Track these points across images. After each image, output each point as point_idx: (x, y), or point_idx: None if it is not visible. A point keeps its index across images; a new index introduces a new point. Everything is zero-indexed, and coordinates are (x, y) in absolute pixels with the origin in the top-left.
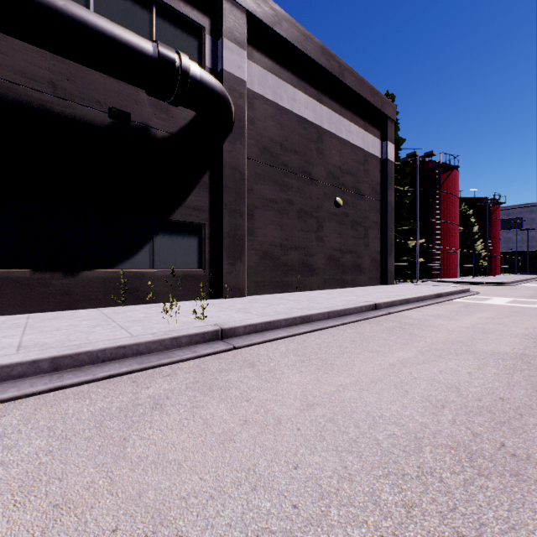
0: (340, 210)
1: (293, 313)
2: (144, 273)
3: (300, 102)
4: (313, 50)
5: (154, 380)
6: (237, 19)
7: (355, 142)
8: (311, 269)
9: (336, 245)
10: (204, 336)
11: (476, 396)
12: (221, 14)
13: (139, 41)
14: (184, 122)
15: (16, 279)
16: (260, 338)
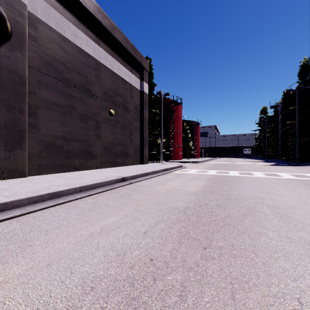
0: (113, 117)
1: (43, 191)
2: None
3: (82, 39)
4: (92, 7)
5: None
6: None
7: (124, 77)
8: (91, 155)
9: (111, 140)
10: None
11: (133, 262)
12: None
13: None
14: None
15: None
16: None
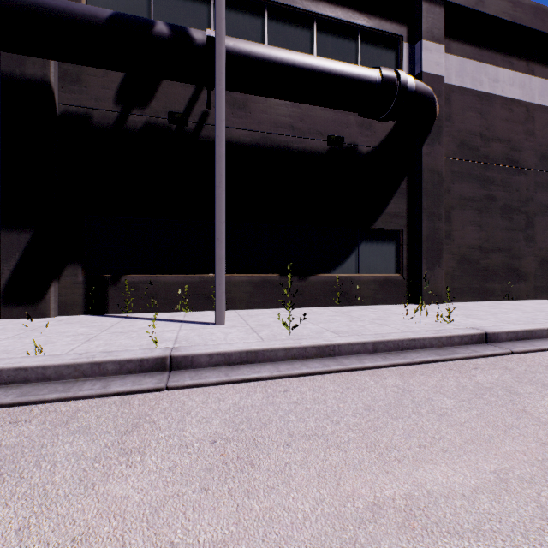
0: None
1: None
2: (352, 277)
3: (504, 81)
4: (522, 15)
5: (469, 370)
6: (434, 16)
7: None
8: (518, 275)
9: None
10: (471, 337)
11: None
12: (419, 17)
13: (366, 72)
14: (384, 135)
15: (271, 282)
16: (532, 346)
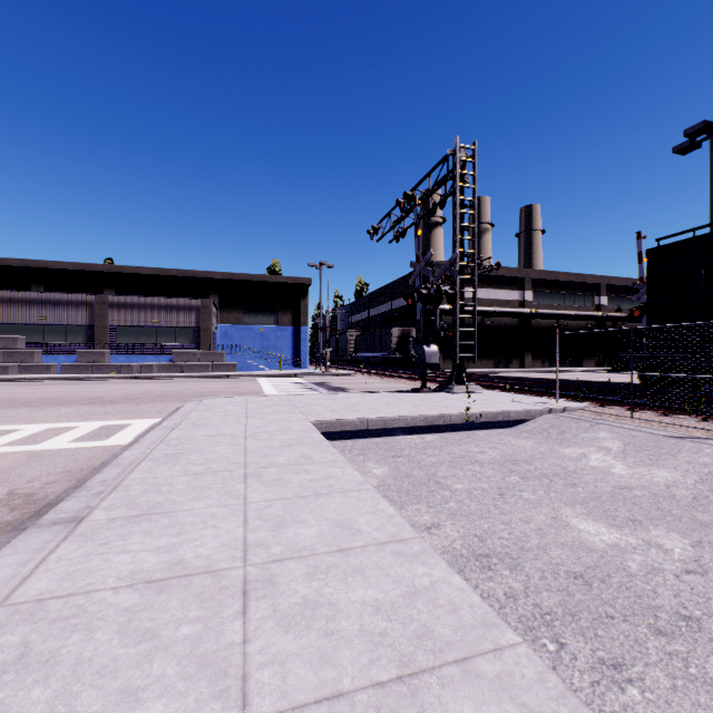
0: None
1: None
2: None
3: None
4: None
5: None
6: None
7: None
8: None
9: None
10: None
11: None
12: None
13: None
14: None
15: None
16: None
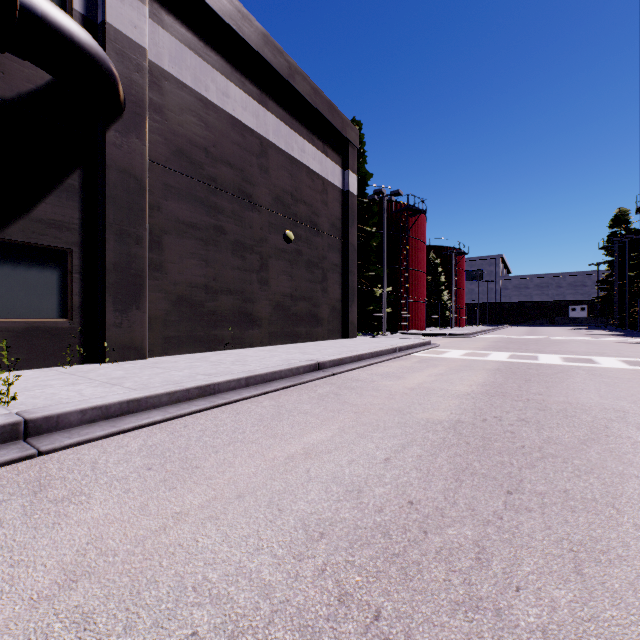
0: (291, 246)
1: (188, 382)
2: None
3: (236, 100)
4: (253, 36)
5: None
6: None
7: (311, 165)
8: (252, 320)
9: (287, 290)
10: None
11: (379, 503)
12: None
13: None
14: (28, 86)
15: None
16: (106, 429)
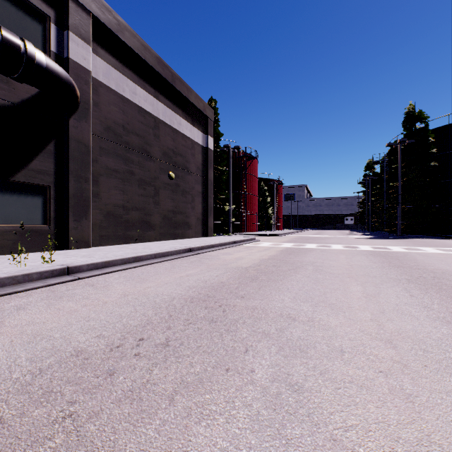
0: (173, 181)
1: (128, 255)
2: None
3: (141, 96)
4: (151, 59)
5: (13, 299)
6: (82, 18)
7: (185, 132)
8: (150, 225)
9: (170, 207)
10: (53, 272)
11: (212, 283)
12: (67, 10)
13: None
14: (27, 95)
15: None
16: (100, 272)
